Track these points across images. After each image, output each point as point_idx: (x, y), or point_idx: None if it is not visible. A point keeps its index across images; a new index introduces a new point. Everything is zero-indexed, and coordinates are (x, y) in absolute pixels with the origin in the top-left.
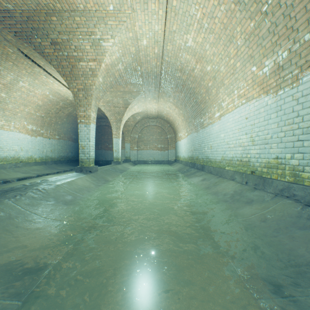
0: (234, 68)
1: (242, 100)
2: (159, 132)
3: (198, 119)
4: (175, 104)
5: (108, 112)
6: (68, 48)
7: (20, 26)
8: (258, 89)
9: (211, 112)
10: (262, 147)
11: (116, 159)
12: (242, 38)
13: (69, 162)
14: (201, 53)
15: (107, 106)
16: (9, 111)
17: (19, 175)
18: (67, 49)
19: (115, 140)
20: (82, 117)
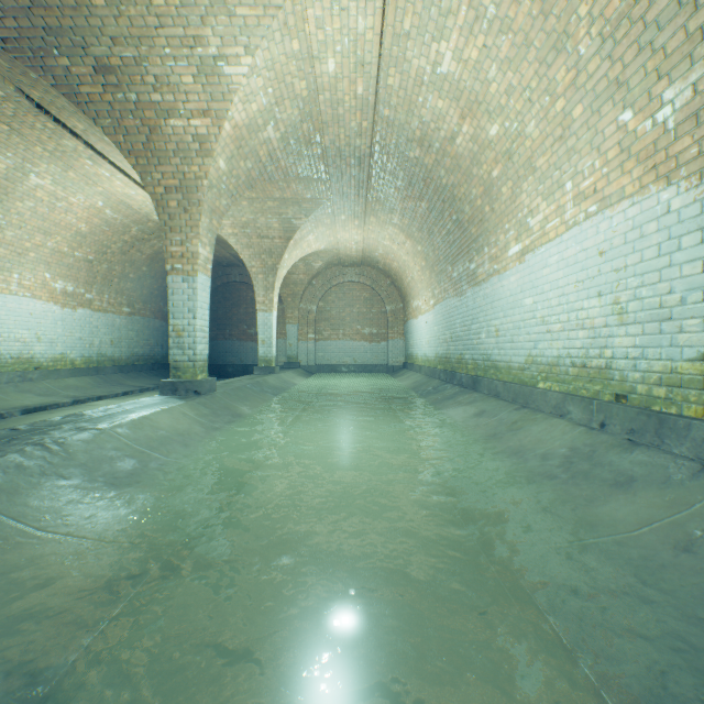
0: (566, 123)
1: (588, 204)
2: (367, 298)
3: (462, 264)
4: (404, 230)
5: (245, 250)
6: (137, 81)
7: (13, 23)
8: (639, 172)
9: (497, 244)
10: (652, 329)
11: (263, 361)
12: (593, 33)
13: (154, 368)
14: (474, 90)
15: (243, 236)
16: (8, 247)
17: (30, 399)
18: (135, 85)
19: (262, 317)
20: (177, 258)
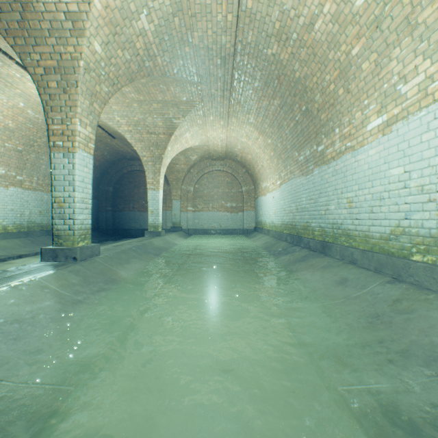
0: None
1: None
2: (228, 182)
3: (309, 148)
4: (258, 127)
5: (138, 143)
6: None
7: None
8: None
9: (352, 123)
10: None
11: (152, 226)
12: None
13: None
14: None
15: (136, 132)
16: None
17: None
18: None
19: (151, 194)
20: (58, 135)
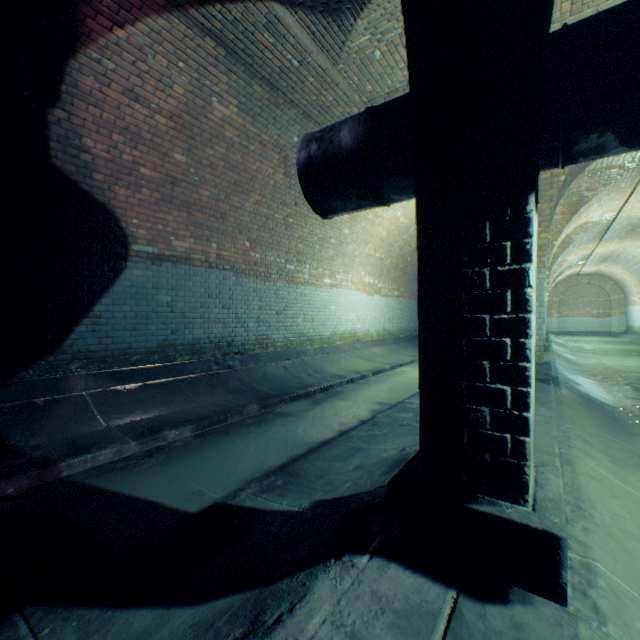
0: None
1: None
2: (594, 292)
3: None
4: (624, 269)
5: None
6: None
7: None
8: None
9: None
10: None
11: None
12: None
13: None
14: None
15: None
16: None
17: None
18: None
19: None
20: None
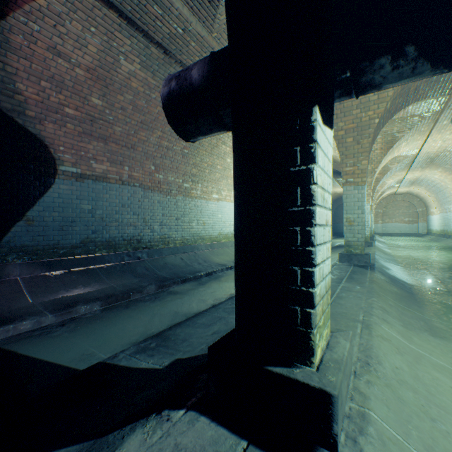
0: None
1: None
2: (406, 206)
3: (446, 205)
4: (426, 190)
5: None
6: None
7: None
8: None
9: None
10: None
11: None
12: None
13: None
14: (443, 181)
15: None
16: None
17: None
18: None
19: None
20: None
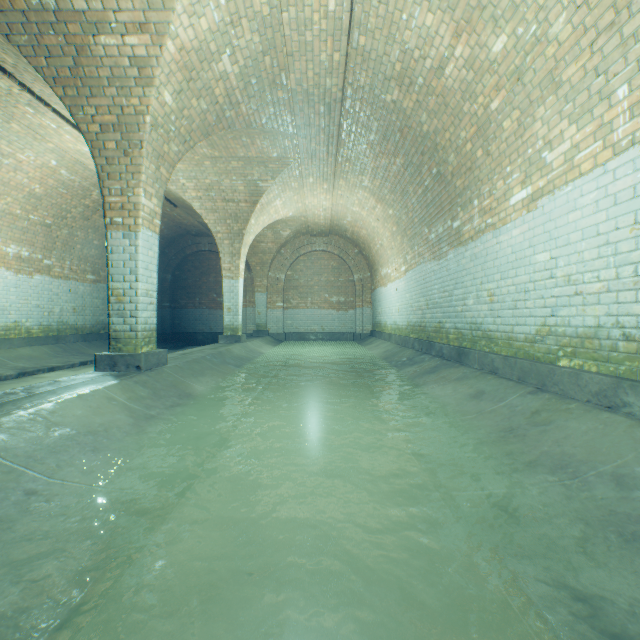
0: None
1: None
2: (334, 267)
3: (442, 223)
4: (375, 192)
5: (209, 215)
6: None
7: None
8: None
9: (493, 194)
10: None
11: (229, 329)
12: None
13: None
14: None
15: (208, 200)
16: None
17: None
18: None
19: (228, 284)
20: (116, 210)
